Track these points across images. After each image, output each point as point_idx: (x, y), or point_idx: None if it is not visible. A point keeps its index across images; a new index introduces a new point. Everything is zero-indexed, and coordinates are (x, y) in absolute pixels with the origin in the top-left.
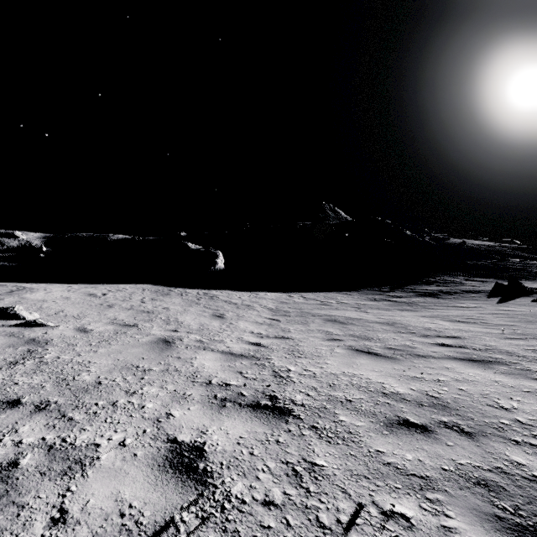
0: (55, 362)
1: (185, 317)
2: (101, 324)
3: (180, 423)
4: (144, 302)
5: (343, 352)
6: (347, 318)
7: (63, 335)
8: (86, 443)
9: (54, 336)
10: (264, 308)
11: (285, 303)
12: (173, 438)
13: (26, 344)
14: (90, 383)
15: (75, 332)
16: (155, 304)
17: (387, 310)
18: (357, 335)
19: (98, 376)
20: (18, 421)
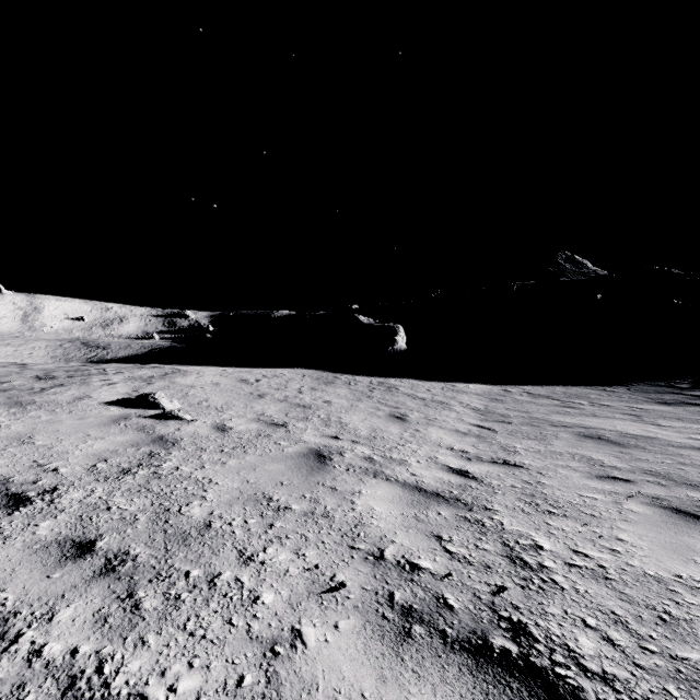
0: (170, 475)
1: (350, 416)
2: (245, 420)
3: (314, 671)
4: (302, 392)
5: (648, 514)
6: (623, 434)
7: (196, 433)
8: (130, 689)
9: (186, 435)
10: (467, 407)
11: (499, 401)
12: None
13: (151, 443)
14: (195, 524)
15: (210, 430)
16: (314, 396)
17: (699, 422)
18: (661, 472)
19: (212, 510)
20: (67, 592)
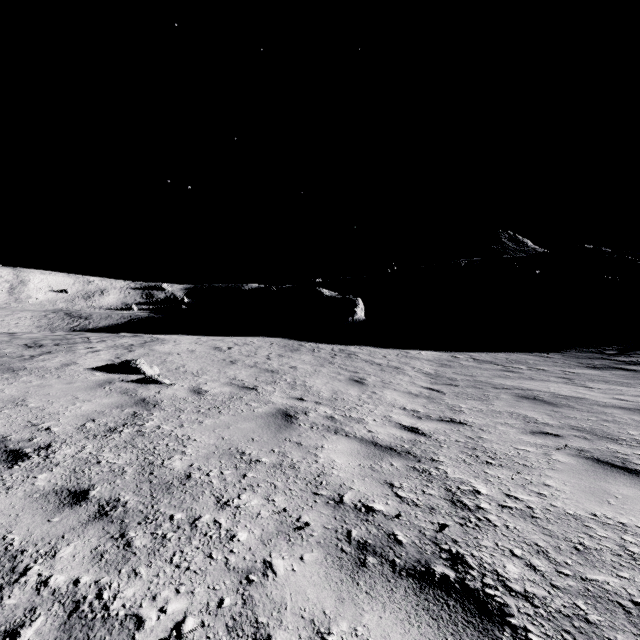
0: (153, 433)
1: (314, 380)
2: (218, 384)
3: (283, 594)
4: (270, 359)
5: (572, 463)
6: (556, 395)
7: (175, 396)
8: (126, 611)
9: (166, 397)
10: (418, 372)
11: (448, 366)
12: (264, 638)
13: (134, 405)
14: (177, 475)
15: (187, 393)
16: (281, 362)
17: (623, 384)
18: (586, 428)
19: (191, 463)
20: (67, 534)
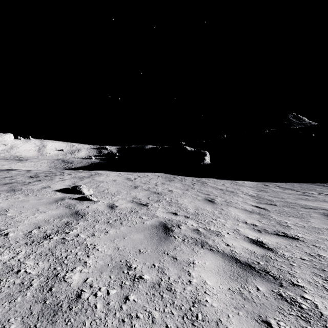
0: (71, 241)
1: (183, 200)
2: (125, 201)
3: None
4: (157, 185)
5: None
6: None
7: (97, 209)
8: None
9: (91, 210)
10: (246, 195)
11: (264, 191)
12: None
13: (70, 216)
14: (69, 293)
15: (105, 207)
16: (163, 187)
17: None
18: None
19: (86, 277)
20: None
